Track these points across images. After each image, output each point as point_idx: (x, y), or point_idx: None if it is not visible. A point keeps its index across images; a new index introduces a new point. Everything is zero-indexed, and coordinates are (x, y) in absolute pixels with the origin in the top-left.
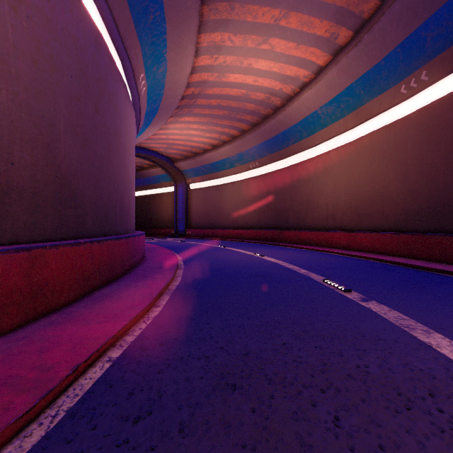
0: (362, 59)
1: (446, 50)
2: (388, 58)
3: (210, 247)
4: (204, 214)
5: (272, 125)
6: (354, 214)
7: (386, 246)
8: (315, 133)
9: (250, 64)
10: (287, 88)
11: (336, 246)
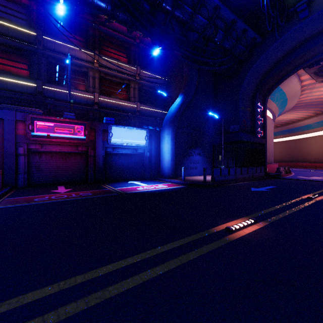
0: None
1: None
2: None
3: None
4: None
5: (291, 126)
6: None
7: None
8: (310, 129)
9: (287, 116)
10: (298, 118)
11: (318, 168)
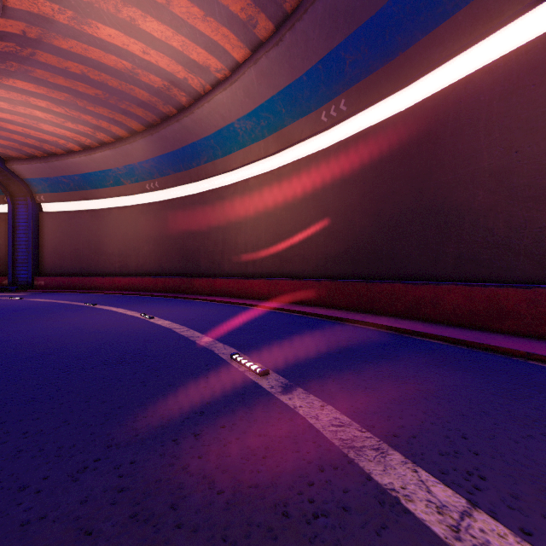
0: (284, 66)
1: (362, 81)
2: (310, 74)
3: (67, 306)
4: (71, 253)
5: (175, 131)
6: (275, 257)
7: (307, 295)
8: (232, 153)
9: (134, 19)
10: (194, 81)
11: (256, 297)
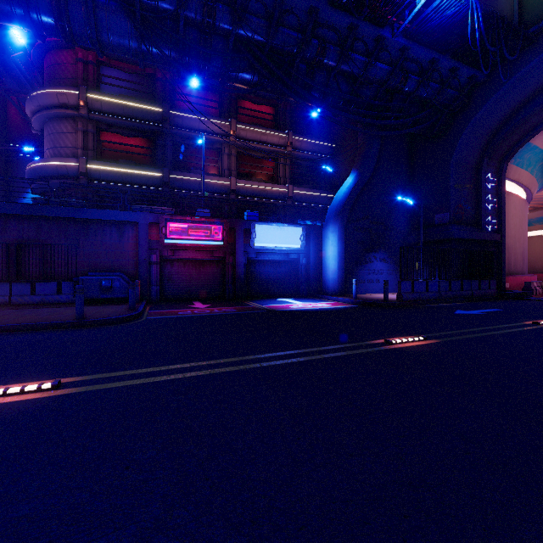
0: None
1: None
2: None
3: None
4: None
5: None
6: None
7: None
8: None
9: None
10: None
11: None
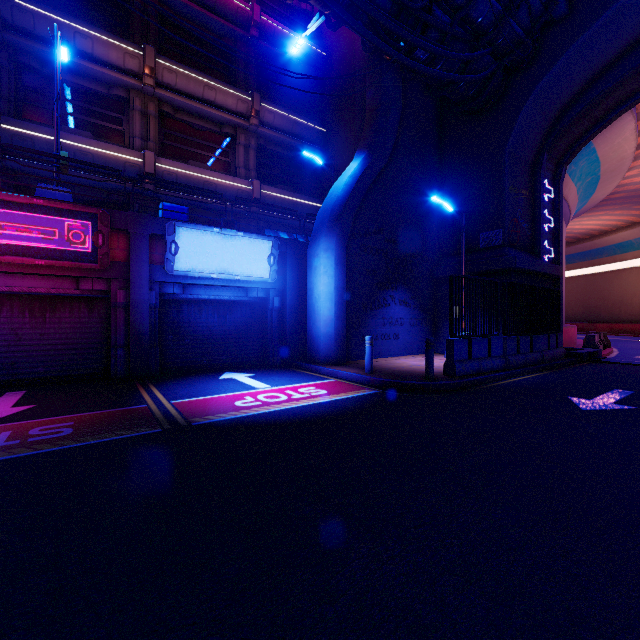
0: None
1: None
2: None
3: None
4: None
5: (587, 245)
6: None
7: None
8: (628, 252)
9: (581, 223)
10: (605, 228)
11: None
